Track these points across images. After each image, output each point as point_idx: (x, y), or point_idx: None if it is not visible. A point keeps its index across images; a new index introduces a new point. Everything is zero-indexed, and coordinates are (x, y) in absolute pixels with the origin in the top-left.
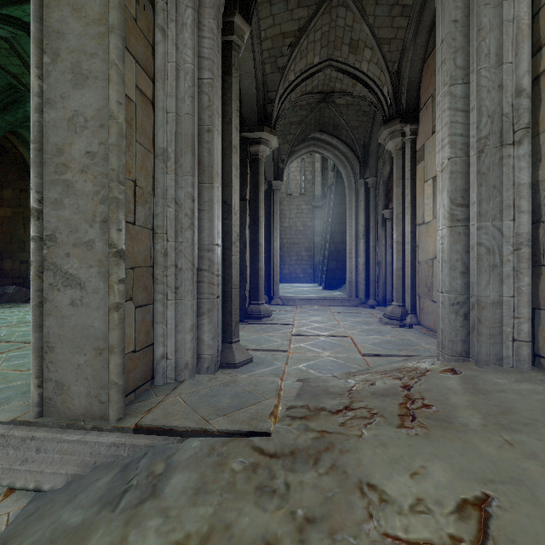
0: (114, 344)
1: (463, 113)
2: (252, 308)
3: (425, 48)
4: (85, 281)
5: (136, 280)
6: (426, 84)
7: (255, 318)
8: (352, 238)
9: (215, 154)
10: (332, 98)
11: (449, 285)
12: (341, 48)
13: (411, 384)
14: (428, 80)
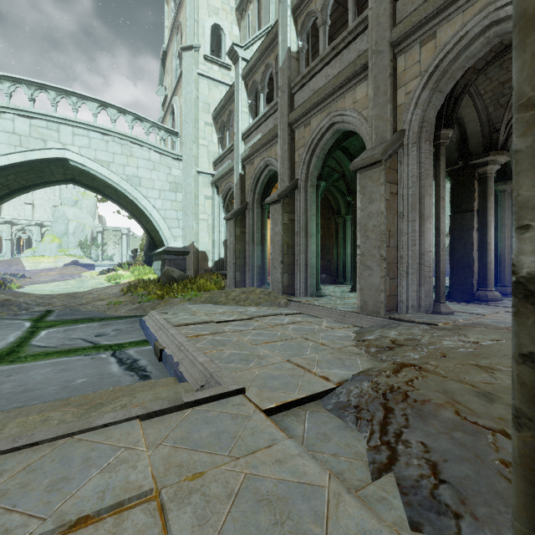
0: (382, 289)
1: None
2: (479, 293)
3: None
4: (373, 268)
5: (390, 268)
6: None
7: (482, 300)
8: None
9: (427, 208)
10: None
11: None
12: None
13: None
14: None
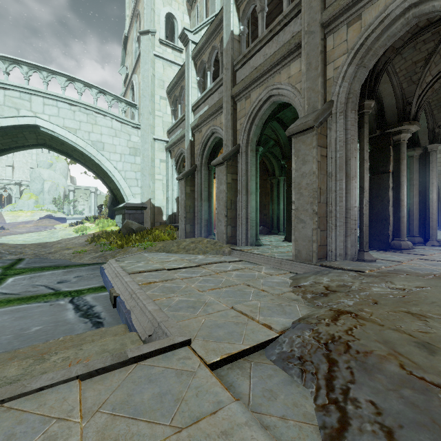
0: (314, 240)
1: None
2: (394, 243)
3: None
4: (306, 221)
5: (320, 221)
6: None
7: (396, 249)
8: None
9: (353, 168)
10: None
11: None
12: None
13: None
14: None
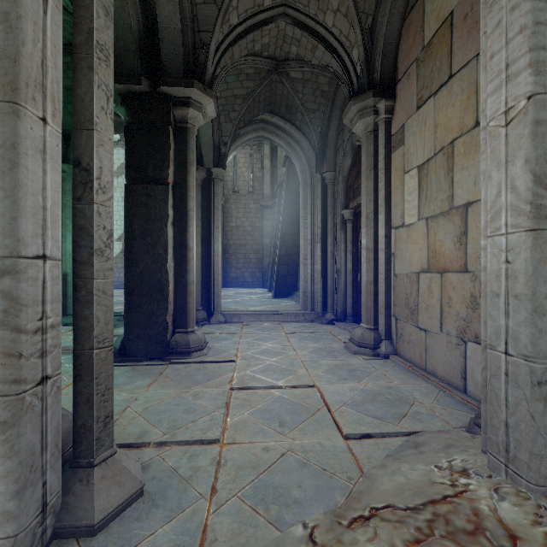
0: None
1: None
2: (177, 339)
3: None
4: None
5: None
6: (407, 47)
7: (182, 353)
8: (308, 242)
9: (24, 32)
10: (286, 67)
11: (531, 345)
12: None
13: None
14: (411, 40)
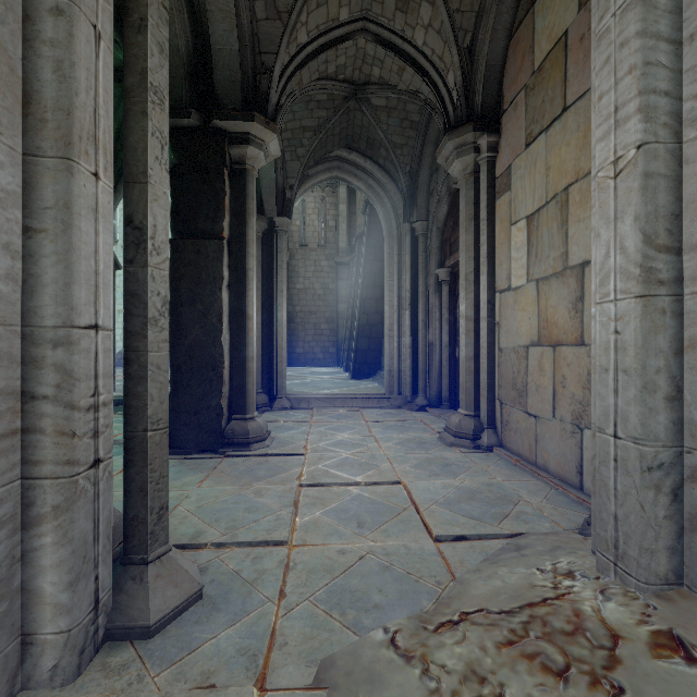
0: None
1: (671, 46)
2: (233, 428)
3: (513, 11)
4: None
5: None
6: (514, 71)
7: (239, 444)
8: (394, 309)
9: (78, 81)
10: (366, 93)
11: (640, 426)
12: None
13: None
14: (519, 63)
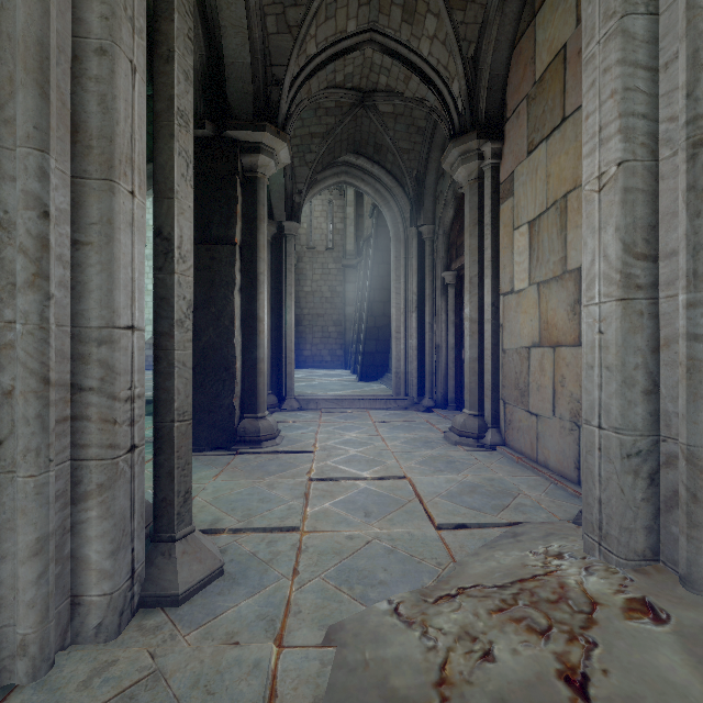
0: None
1: (648, 73)
2: (245, 426)
3: (516, 23)
4: None
5: None
6: (516, 80)
7: (251, 442)
8: (401, 311)
9: (118, 111)
10: (374, 100)
11: (620, 417)
12: (389, 10)
13: (580, 665)
14: (521, 73)
